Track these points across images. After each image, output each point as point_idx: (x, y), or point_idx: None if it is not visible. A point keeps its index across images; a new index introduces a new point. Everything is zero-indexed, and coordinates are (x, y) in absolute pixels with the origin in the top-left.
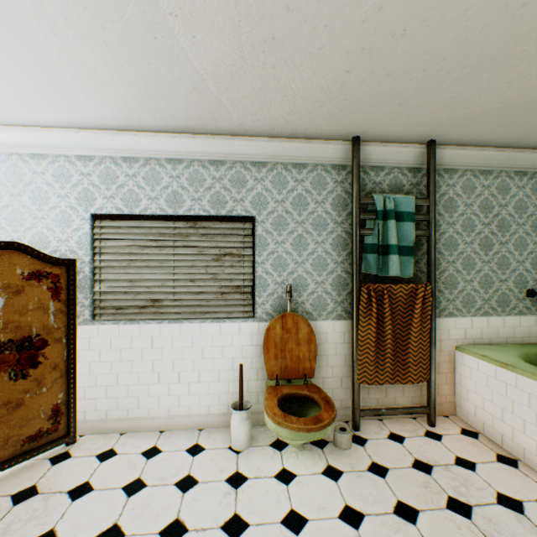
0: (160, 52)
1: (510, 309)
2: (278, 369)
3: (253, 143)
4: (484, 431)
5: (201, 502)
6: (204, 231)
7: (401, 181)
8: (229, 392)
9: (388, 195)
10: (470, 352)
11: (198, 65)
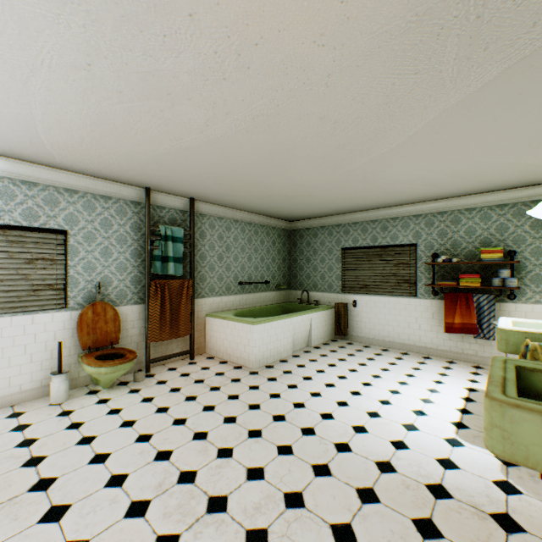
0: (17, 126)
1: (232, 292)
2: (91, 342)
3: (68, 175)
4: (217, 355)
5: (42, 428)
6: (15, 238)
7: (177, 217)
8: (43, 369)
9: (168, 226)
10: (212, 316)
11: (45, 137)
